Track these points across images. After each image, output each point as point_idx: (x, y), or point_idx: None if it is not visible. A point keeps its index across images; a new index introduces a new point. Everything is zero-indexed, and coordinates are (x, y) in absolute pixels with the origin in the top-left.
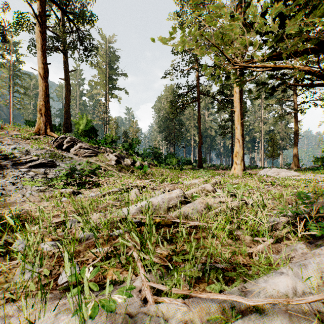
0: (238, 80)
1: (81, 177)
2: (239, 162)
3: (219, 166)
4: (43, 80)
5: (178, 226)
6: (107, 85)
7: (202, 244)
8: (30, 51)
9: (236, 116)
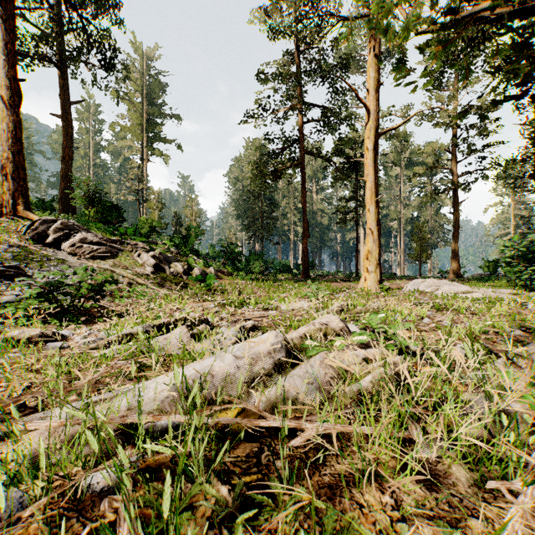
0: (372, 128)
1: (72, 301)
2: (372, 268)
3: (335, 274)
4: (10, 111)
5: (275, 433)
6: (145, 133)
7: (354, 530)
8: None
9: (367, 189)
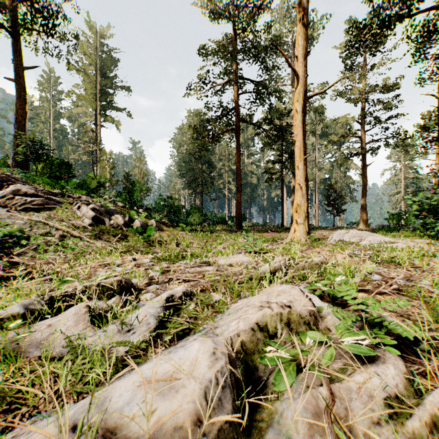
0: (301, 92)
1: None
2: (301, 220)
3: (263, 225)
4: None
5: None
6: (98, 101)
7: None
8: None
9: (297, 148)
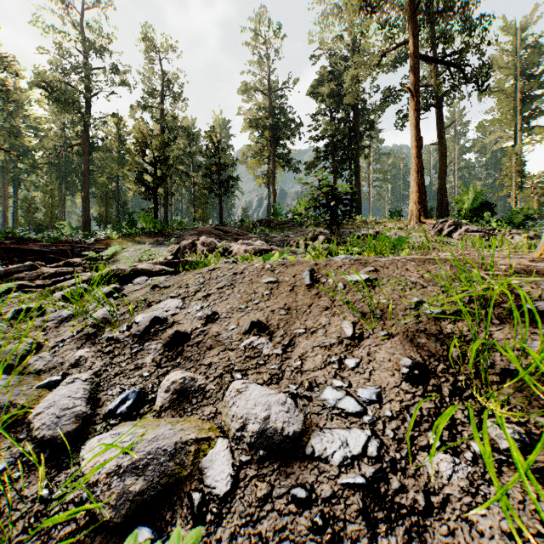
0: None
1: None
2: None
3: None
4: (416, 160)
5: None
6: (517, 115)
7: None
8: (396, 127)
9: None
